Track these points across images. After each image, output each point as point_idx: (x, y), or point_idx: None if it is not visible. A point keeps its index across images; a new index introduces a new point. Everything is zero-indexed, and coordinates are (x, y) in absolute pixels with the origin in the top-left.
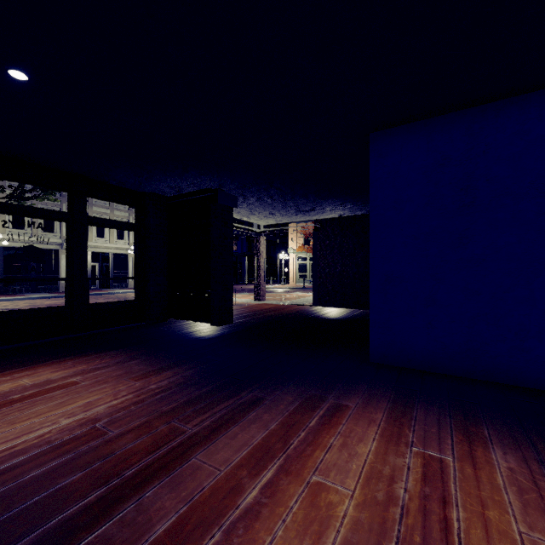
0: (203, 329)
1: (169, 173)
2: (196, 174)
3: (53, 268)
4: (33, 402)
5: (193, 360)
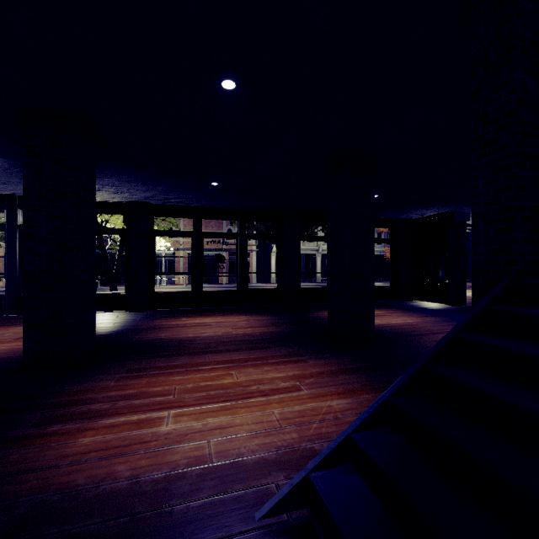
0: (442, 306)
1: (420, 209)
2: (438, 207)
3: (313, 266)
4: (380, 317)
5: (444, 316)
